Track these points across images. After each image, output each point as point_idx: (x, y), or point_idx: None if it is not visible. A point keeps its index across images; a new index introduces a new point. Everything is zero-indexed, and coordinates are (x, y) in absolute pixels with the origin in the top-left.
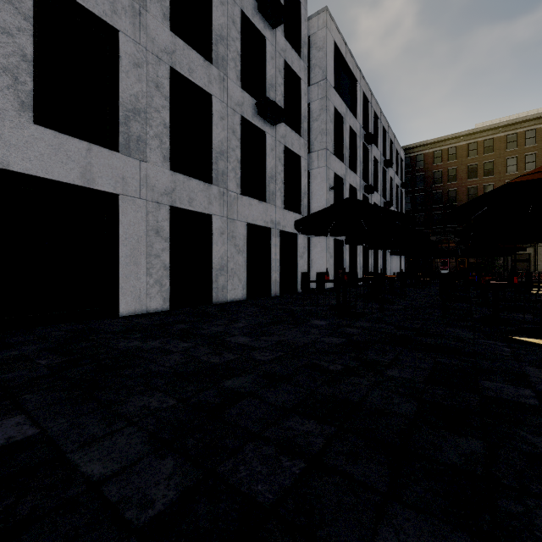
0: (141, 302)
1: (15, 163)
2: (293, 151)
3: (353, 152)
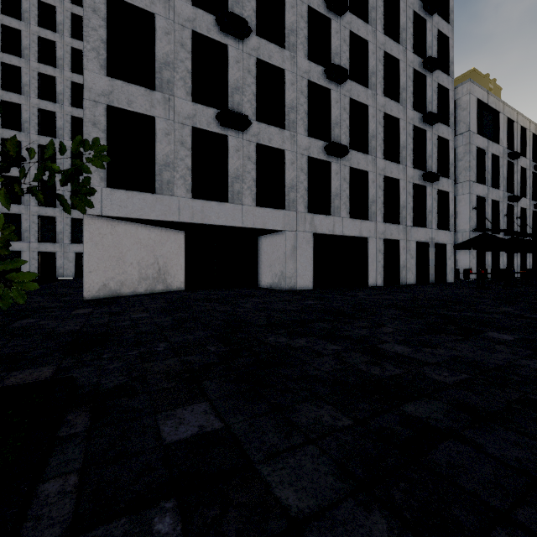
0: (374, 281)
1: (346, 232)
2: (443, 190)
3: (496, 172)
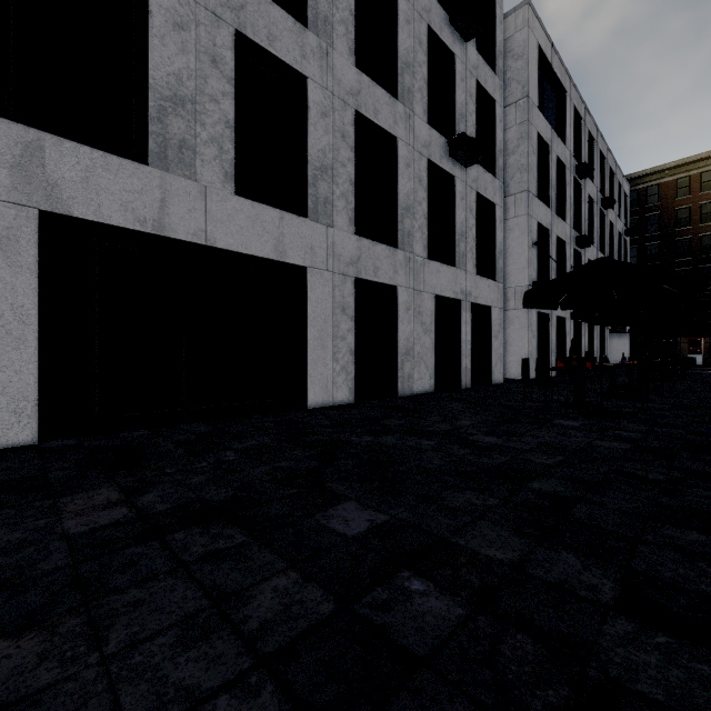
0: (327, 393)
1: (220, 239)
2: (486, 197)
3: (560, 192)
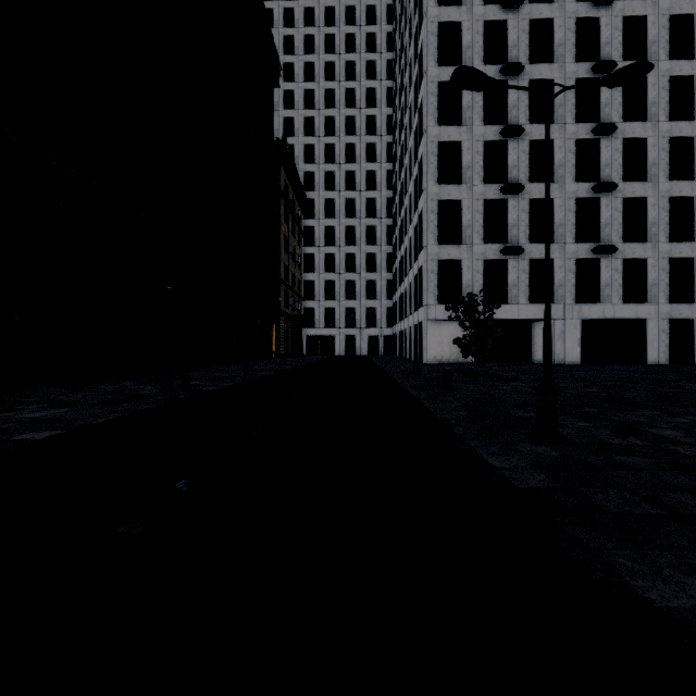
0: (655, 360)
1: (617, 316)
2: None
3: None
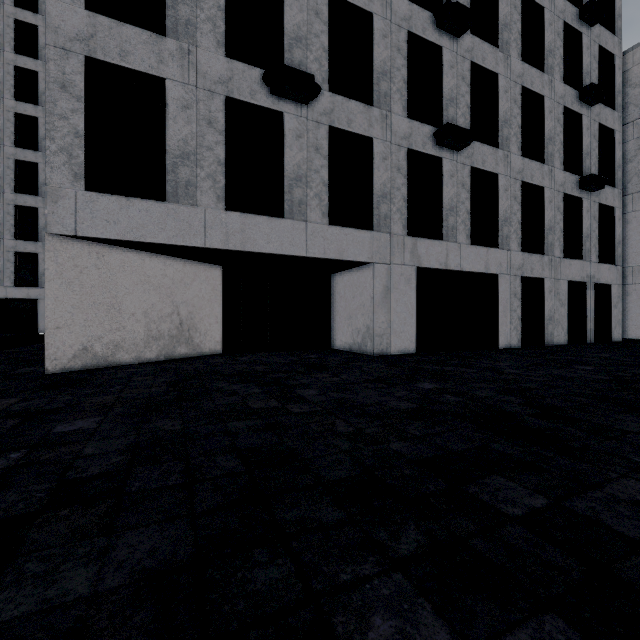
0: (507, 341)
1: (465, 267)
2: (606, 205)
3: None
